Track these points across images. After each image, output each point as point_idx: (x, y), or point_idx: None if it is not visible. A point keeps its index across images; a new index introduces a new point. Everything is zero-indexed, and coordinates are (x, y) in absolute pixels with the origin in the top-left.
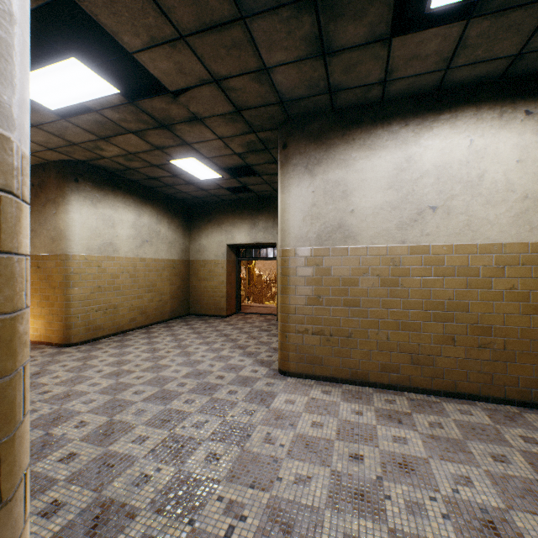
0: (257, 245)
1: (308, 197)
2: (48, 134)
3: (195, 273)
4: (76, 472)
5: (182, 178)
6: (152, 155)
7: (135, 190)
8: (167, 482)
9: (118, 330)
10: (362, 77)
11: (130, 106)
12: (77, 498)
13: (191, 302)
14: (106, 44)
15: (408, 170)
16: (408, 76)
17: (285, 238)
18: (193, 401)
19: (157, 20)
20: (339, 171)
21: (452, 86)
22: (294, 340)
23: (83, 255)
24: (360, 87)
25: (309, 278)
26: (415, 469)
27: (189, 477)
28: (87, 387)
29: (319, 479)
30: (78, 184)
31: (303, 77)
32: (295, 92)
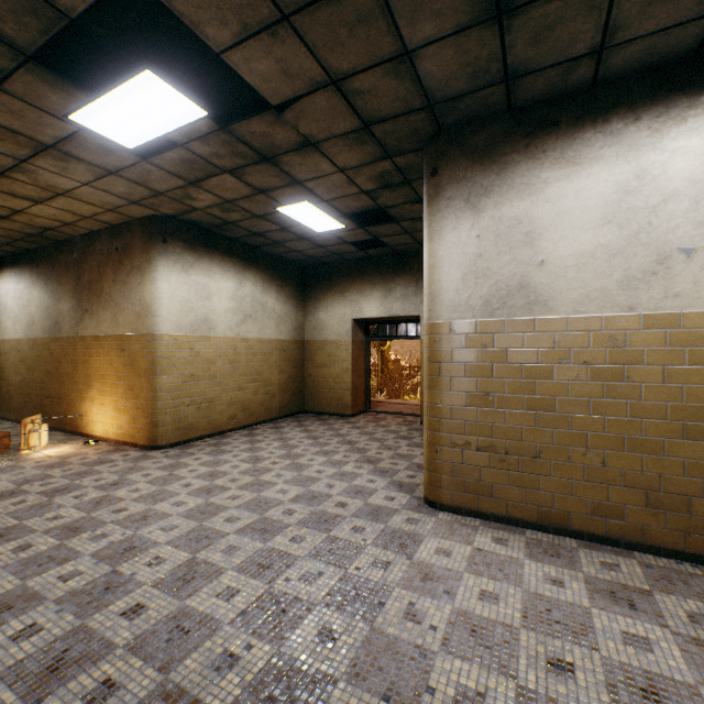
0: (393, 320)
1: (469, 244)
2: (129, 182)
3: (311, 358)
4: (140, 635)
5: (293, 232)
6: (254, 202)
7: (236, 250)
8: (259, 671)
9: (214, 431)
10: (562, 48)
11: (222, 134)
12: (136, 680)
13: (305, 395)
14: (189, 49)
15: (641, 191)
16: (644, 35)
17: (434, 307)
18: (303, 539)
19: None
20: (519, 203)
21: None
22: (449, 458)
23: (172, 335)
24: (556, 66)
25: (472, 366)
26: None
27: (291, 665)
28: (169, 507)
29: (498, 701)
30: (166, 245)
31: (465, 60)
32: (451, 87)
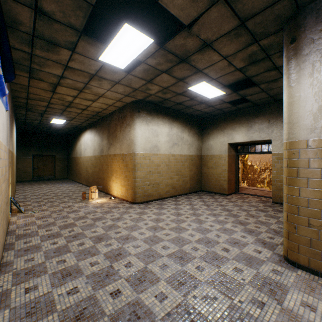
0: (252, 143)
1: None
2: (123, 86)
3: (205, 164)
4: (116, 310)
5: (196, 100)
6: (177, 87)
7: (169, 113)
8: None
9: (159, 197)
10: None
11: (161, 50)
12: None
13: (202, 182)
14: (144, 9)
15: None
16: None
17: (293, 130)
18: (203, 269)
19: None
20: None
21: None
22: (305, 234)
23: (142, 153)
24: None
25: None
26: None
27: None
28: (137, 235)
29: None
30: (139, 113)
31: None
32: None
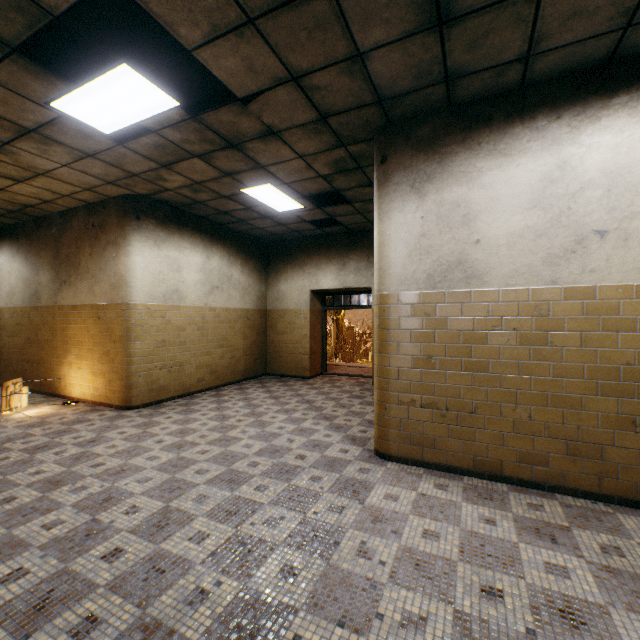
0: (347, 291)
1: (414, 225)
2: (105, 164)
3: (273, 325)
4: (119, 575)
5: (257, 211)
6: (221, 184)
7: (204, 227)
8: (228, 604)
9: (184, 392)
10: (494, 54)
11: (193, 122)
12: (117, 615)
13: (268, 359)
14: (163, 46)
15: (562, 180)
16: (564, 45)
17: (384, 280)
18: (266, 488)
19: (219, 0)
20: (458, 189)
21: (632, 53)
22: (396, 414)
23: (145, 305)
24: (490, 69)
25: (417, 332)
26: (588, 623)
27: (257, 598)
28: (143, 462)
29: (438, 623)
30: (140, 222)
31: (410, 62)
32: (398, 85)
